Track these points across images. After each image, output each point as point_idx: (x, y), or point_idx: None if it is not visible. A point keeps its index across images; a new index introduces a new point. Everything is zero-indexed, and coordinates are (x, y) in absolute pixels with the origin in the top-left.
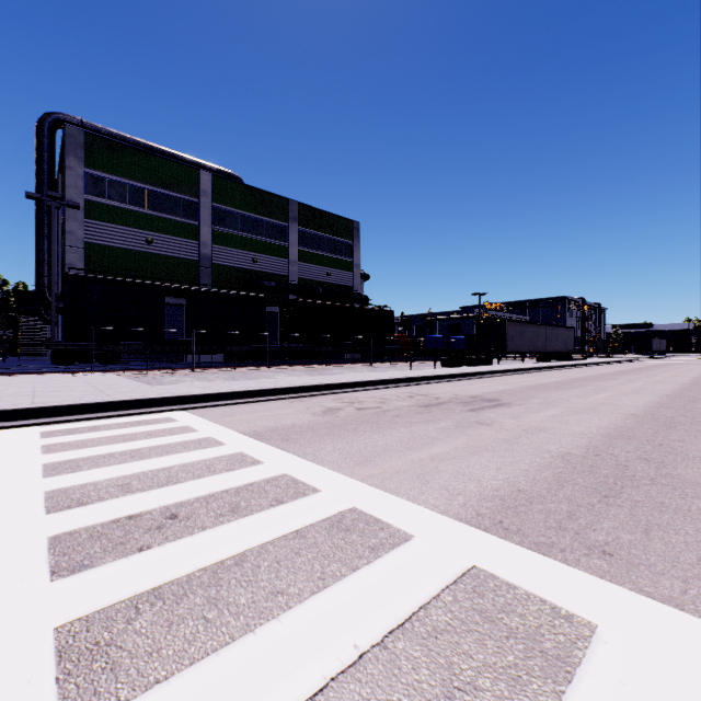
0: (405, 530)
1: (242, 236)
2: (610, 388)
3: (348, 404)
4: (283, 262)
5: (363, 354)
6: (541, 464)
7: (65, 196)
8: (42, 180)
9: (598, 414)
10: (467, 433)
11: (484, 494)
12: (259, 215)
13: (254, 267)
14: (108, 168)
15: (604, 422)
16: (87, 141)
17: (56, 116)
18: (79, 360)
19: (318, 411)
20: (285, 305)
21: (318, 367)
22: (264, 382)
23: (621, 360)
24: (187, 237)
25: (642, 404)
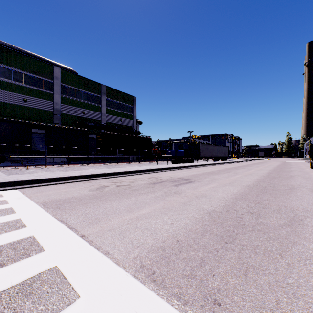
0: (77, 290)
1: (77, 100)
2: (240, 172)
3: (114, 183)
4: (98, 114)
5: (137, 158)
6: (197, 219)
7: None
8: None
9: (233, 186)
10: (166, 199)
11: (154, 246)
12: (86, 90)
13: (83, 116)
14: (1, 61)
15: (235, 190)
16: None
17: None
18: None
19: (94, 188)
20: (98, 134)
21: (113, 164)
22: (75, 172)
23: (247, 160)
24: (47, 99)
25: (253, 180)
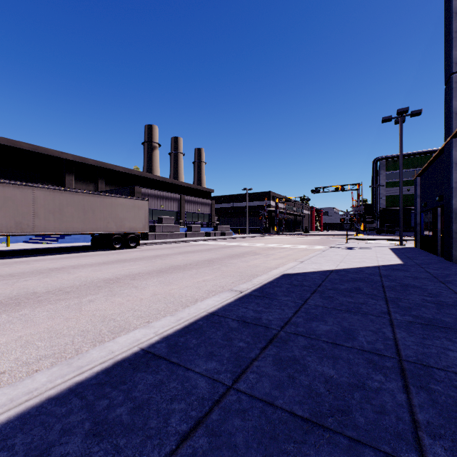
0: None
1: None
2: None
3: None
4: None
5: None
6: None
7: (379, 183)
8: (373, 179)
9: None
10: None
11: None
12: None
13: None
14: (393, 169)
15: None
16: (386, 163)
17: (377, 159)
18: (382, 233)
19: None
20: None
21: None
22: None
23: None
24: None
25: None
